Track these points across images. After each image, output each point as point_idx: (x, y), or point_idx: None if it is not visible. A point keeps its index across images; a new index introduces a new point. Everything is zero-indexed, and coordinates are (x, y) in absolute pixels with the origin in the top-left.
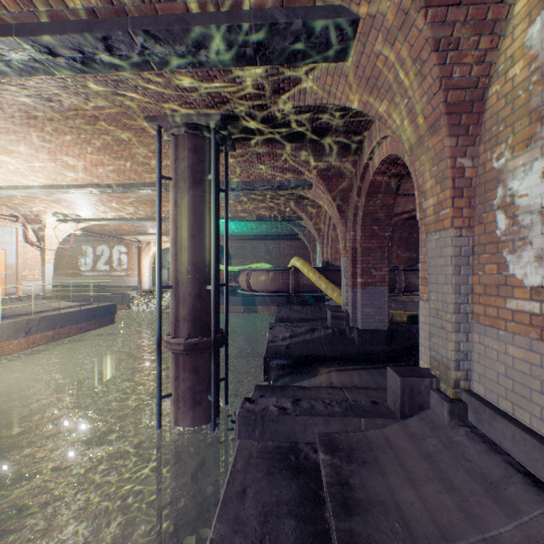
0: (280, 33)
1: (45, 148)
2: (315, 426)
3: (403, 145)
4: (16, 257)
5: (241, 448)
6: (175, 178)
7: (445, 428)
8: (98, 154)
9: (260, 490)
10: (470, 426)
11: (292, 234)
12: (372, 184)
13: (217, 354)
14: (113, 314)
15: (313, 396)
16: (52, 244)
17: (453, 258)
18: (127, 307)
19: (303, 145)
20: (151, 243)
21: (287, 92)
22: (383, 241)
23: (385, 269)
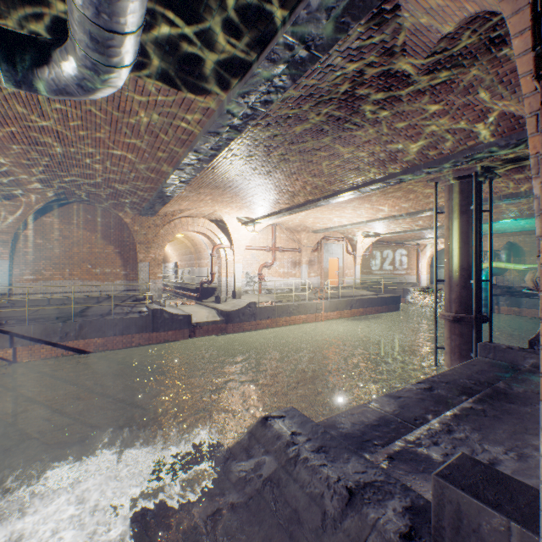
0: (502, 147)
1: (369, 204)
2: (531, 359)
3: None
4: (342, 262)
5: (479, 358)
6: (446, 212)
7: None
8: (396, 201)
9: (482, 367)
10: None
11: None
12: None
13: (478, 328)
14: (397, 304)
15: None
16: (359, 252)
17: None
18: (406, 300)
19: None
20: (428, 245)
21: None
22: None
23: None
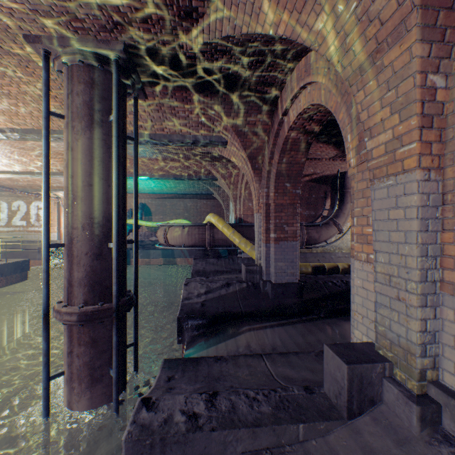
0: None
1: None
2: (238, 442)
3: (341, 74)
4: None
5: None
6: (68, 115)
7: (418, 444)
8: None
9: None
10: (454, 442)
11: (208, 193)
12: (287, 141)
13: (122, 320)
14: (25, 271)
15: (231, 373)
16: None
17: (420, 209)
18: None
19: (219, 96)
20: None
21: (201, 16)
22: (295, 198)
23: (296, 225)
